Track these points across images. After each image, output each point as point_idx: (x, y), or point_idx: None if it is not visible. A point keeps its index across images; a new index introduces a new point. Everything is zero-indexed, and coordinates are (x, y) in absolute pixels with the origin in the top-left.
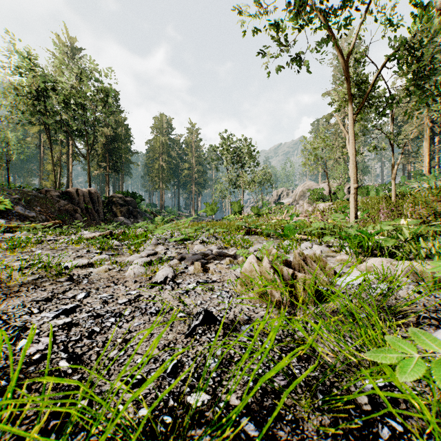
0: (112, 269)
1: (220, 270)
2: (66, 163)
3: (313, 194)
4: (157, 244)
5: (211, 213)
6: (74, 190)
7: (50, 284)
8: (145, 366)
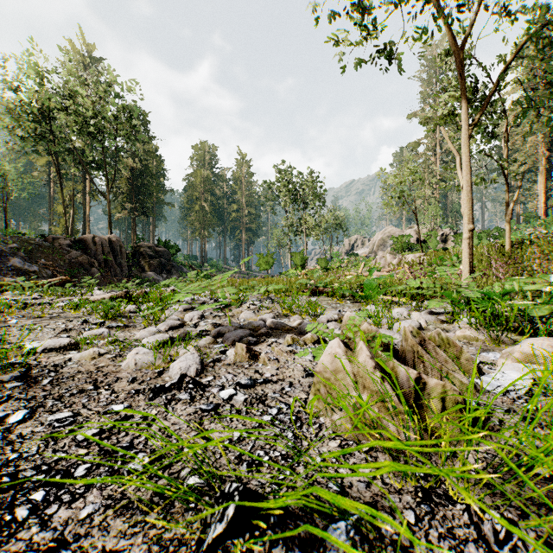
0: (105, 353)
1: (278, 356)
2: (82, 204)
3: (398, 243)
4: (188, 310)
5: (265, 268)
6: (89, 237)
7: None
8: None
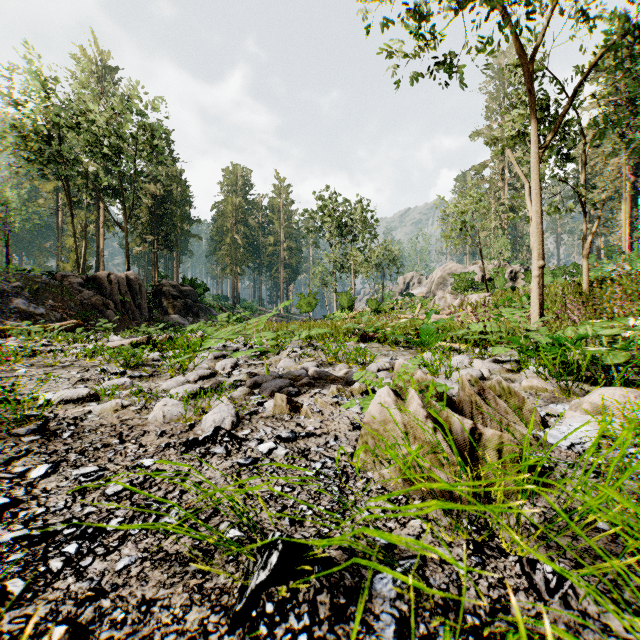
0: (129, 405)
1: (322, 408)
2: (95, 236)
3: (460, 281)
4: (220, 358)
5: (307, 310)
6: (104, 275)
7: None
8: None
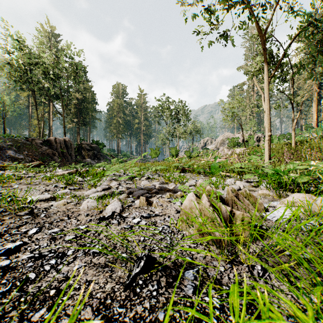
0: (70, 202)
1: (162, 203)
2: (48, 119)
3: (231, 142)
4: (112, 180)
5: (155, 156)
6: (53, 139)
7: (10, 218)
8: None
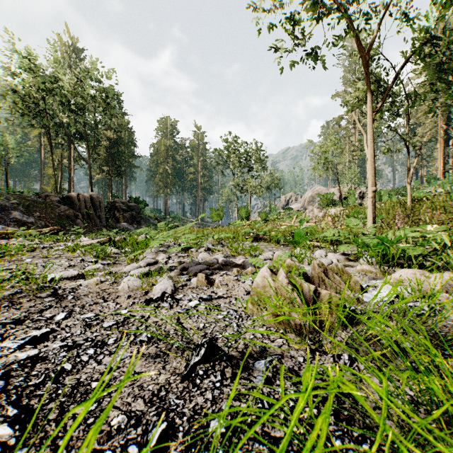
0: (105, 281)
1: (227, 282)
2: (67, 167)
3: (324, 199)
4: (159, 252)
5: (217, 219)
6: (75, 195)
7: (28, 301)
8: (120, 433)
